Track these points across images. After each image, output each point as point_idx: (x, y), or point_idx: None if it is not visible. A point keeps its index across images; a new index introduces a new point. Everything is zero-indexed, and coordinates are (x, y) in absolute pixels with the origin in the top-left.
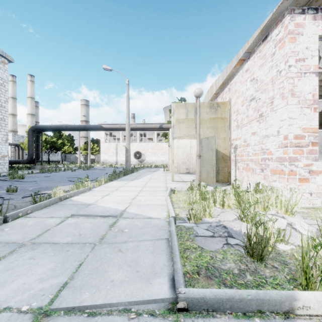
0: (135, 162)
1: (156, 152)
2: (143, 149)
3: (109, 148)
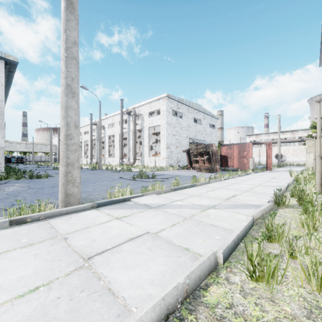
0: (276, 162)
1: (297, 153)
2: (284, 152)
3: (253, 152)
